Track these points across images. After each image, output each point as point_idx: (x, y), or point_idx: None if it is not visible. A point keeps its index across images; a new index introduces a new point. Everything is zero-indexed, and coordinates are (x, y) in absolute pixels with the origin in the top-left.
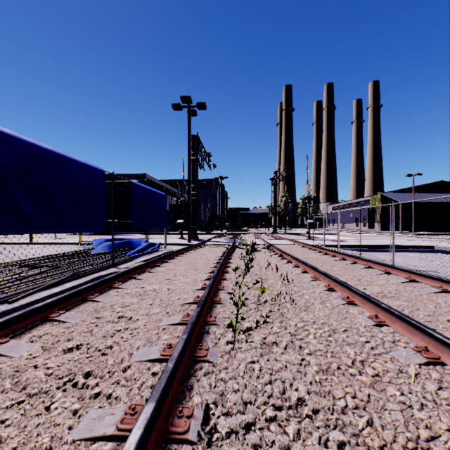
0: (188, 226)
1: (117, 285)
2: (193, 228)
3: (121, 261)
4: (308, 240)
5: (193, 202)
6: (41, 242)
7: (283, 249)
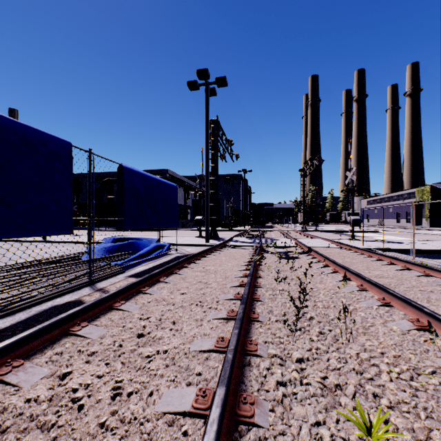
0: (206, 223)
1: (1, 372)
2: (212, 226)
3: (106, 275)
4: (352, 240)
5: (213, 195)
6: (53, 240)
7: (330, 257)
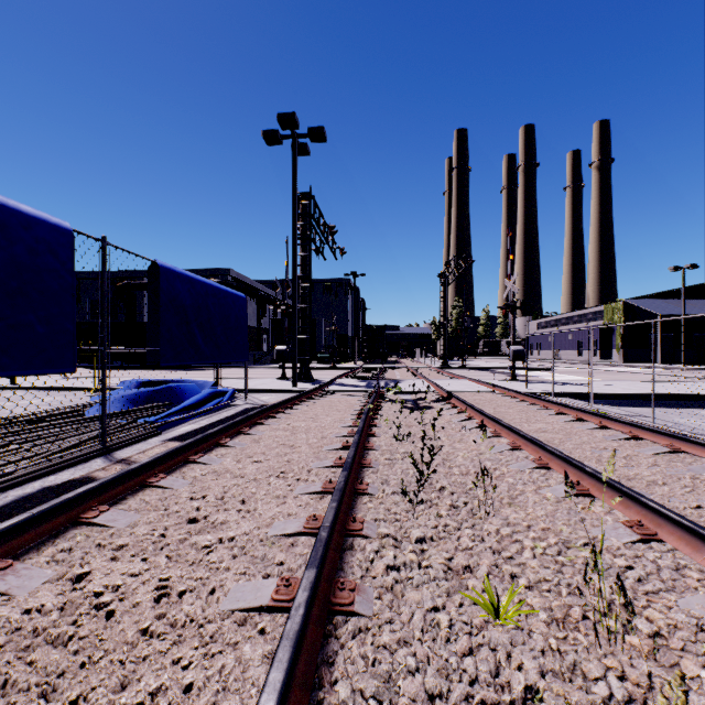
0: (293, 356)
1: None
2: (302, 361)
3: (129, 439)
4: (512, 381)
5: (304, 313)
6: (29, 385)
7: (478, 406)
